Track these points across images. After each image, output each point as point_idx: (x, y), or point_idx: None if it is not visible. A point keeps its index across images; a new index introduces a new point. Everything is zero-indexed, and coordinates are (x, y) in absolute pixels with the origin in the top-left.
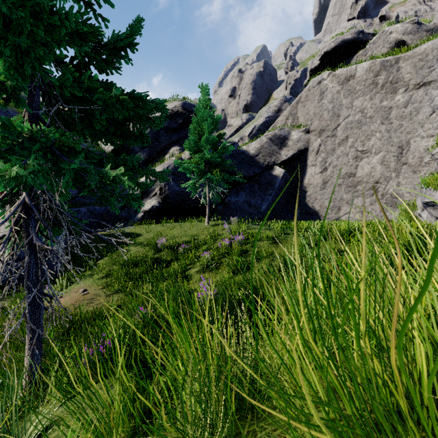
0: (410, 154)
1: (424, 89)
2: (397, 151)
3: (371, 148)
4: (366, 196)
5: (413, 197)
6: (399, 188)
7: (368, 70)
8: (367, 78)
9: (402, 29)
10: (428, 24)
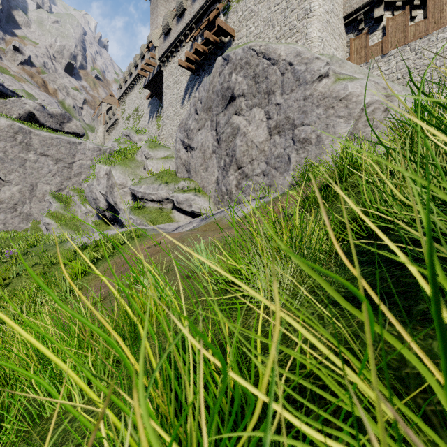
0: (38, 191)
1: (45, 158)
2: (31, 187)
3: (12, 181)
4: (8, 212)
5: (39, 216)
6: (31, 210)
7: (10, 126)
8: (9, 131)
9: (33, 105)
10: (49, 110)
